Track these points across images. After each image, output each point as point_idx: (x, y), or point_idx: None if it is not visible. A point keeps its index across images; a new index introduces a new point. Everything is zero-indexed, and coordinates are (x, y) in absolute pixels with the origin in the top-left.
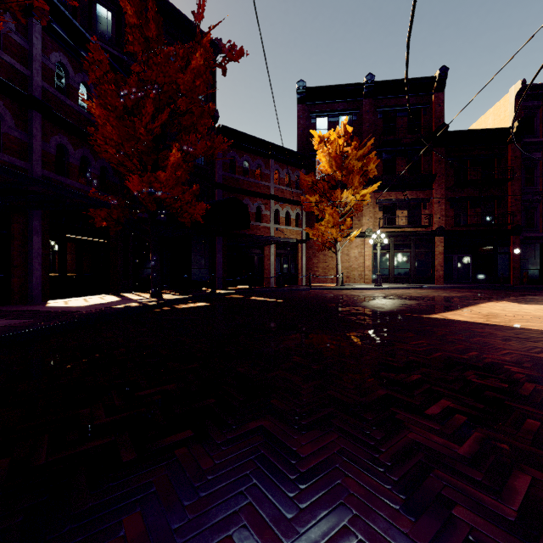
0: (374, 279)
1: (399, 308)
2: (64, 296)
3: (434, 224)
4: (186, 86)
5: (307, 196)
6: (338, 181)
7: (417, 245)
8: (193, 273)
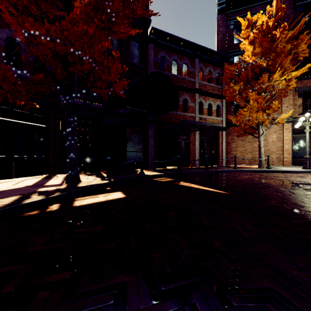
0: (293, 161)
1: None
2: None
3: None
4: None
5: (231, 84)
6: (263, 68)
7: None
8: (129, 156)
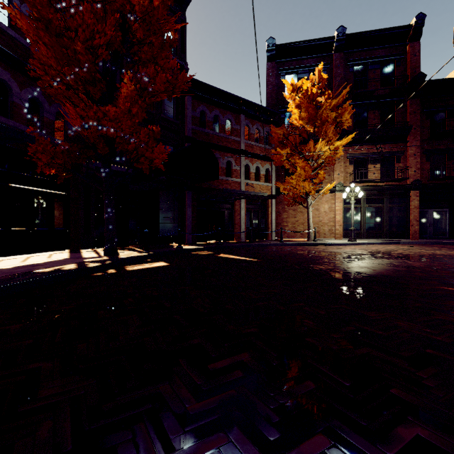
0: (345, 234)
1: (414, 274)
2: (7, 253)
3: (409, 177)
4: (142, 8)
5: (278, 149)
6: (310, 134)
7: (390, 199)
8: (162, 228)
